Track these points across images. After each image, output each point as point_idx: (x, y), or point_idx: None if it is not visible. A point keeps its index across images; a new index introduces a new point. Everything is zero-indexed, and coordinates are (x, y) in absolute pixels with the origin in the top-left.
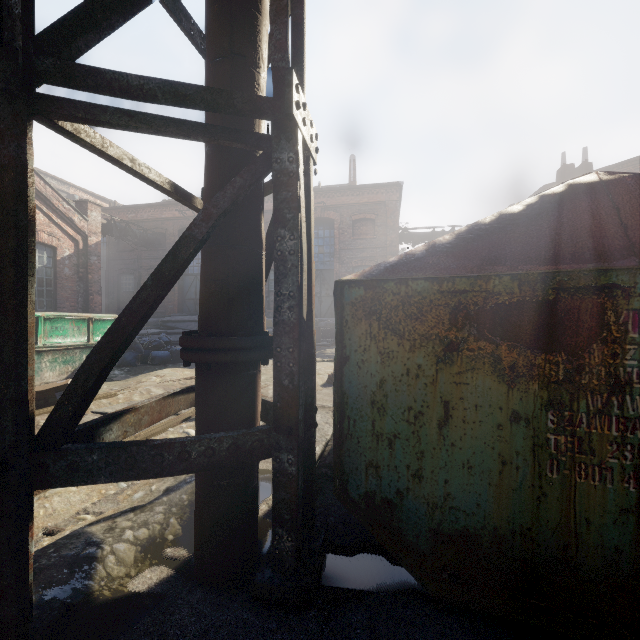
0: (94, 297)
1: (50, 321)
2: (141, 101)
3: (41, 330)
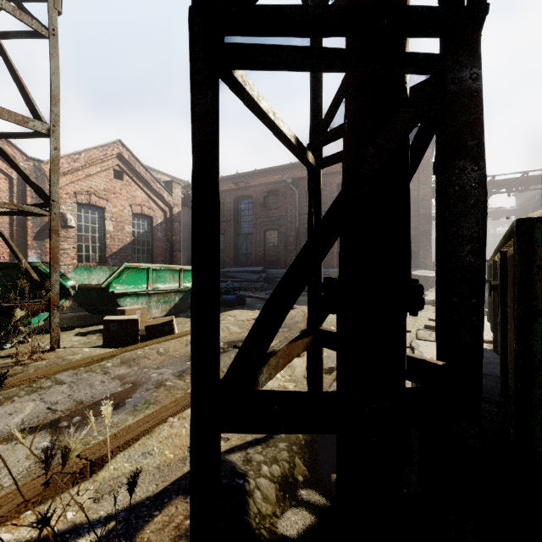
0: (176, 253)
1: (156, 271)
2: (313, 36)
3: (150, 278)
